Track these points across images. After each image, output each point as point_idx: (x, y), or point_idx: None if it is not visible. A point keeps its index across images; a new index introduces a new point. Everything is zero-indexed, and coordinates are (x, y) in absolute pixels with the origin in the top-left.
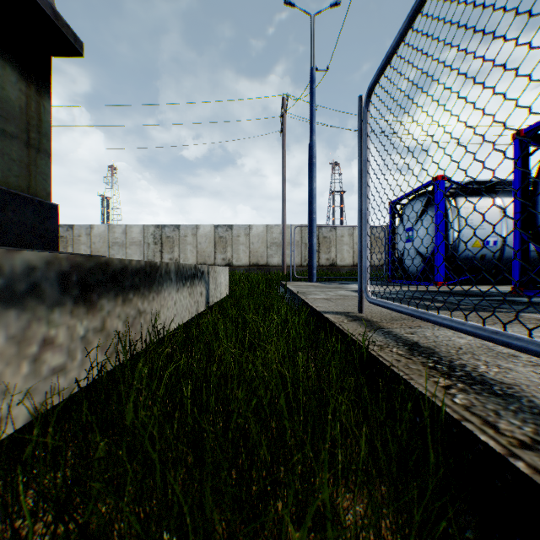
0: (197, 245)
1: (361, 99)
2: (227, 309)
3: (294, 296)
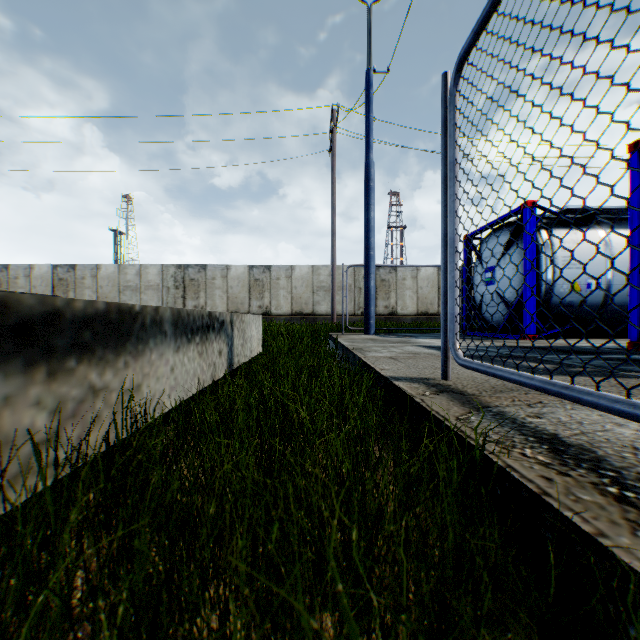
0: (227, 290)
1: (446, 77)
2: (257, 373)
3: (348, 353)
